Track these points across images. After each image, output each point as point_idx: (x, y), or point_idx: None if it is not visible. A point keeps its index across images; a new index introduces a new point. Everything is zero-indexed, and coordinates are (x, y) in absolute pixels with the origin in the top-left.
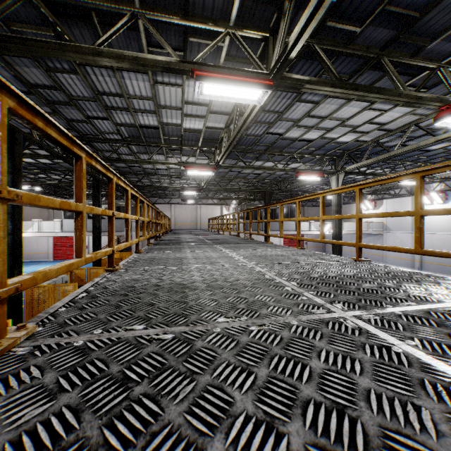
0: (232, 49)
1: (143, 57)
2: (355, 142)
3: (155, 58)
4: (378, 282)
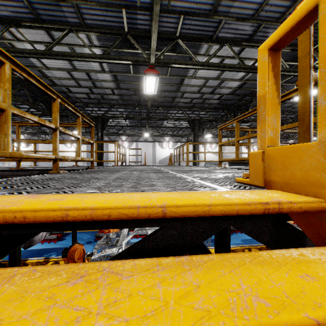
0: None
1: None
2: None
3: None
4: None
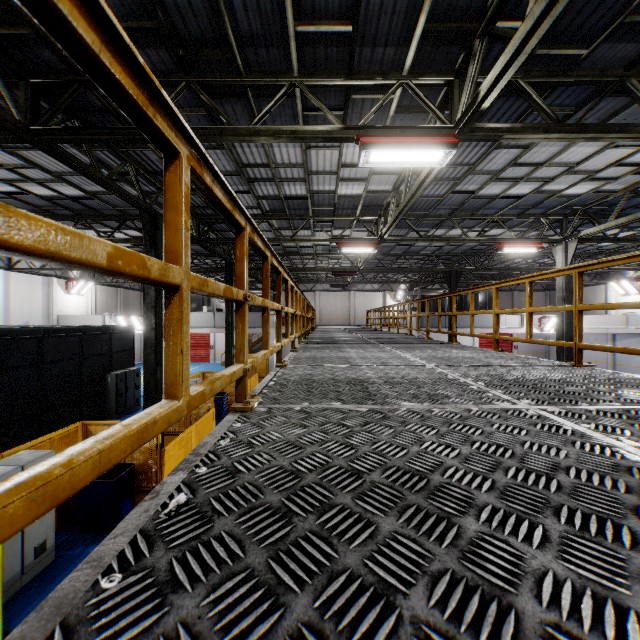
0: (404, 99)
1: (302, 129)
2: (595, 193)
3: (315, 128)
4: (588, 386)
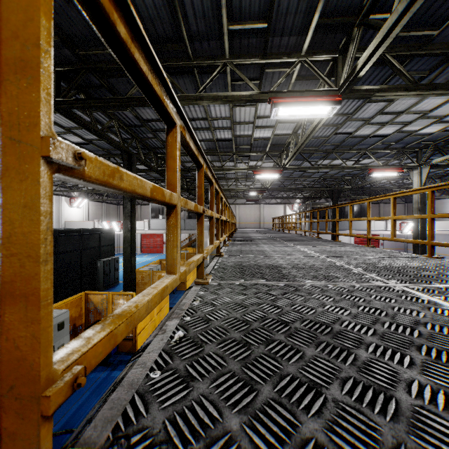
0: (302, 71)
1: (231, 95)
2: (442, 132)
3: (240, 94)
4: (438, 272)
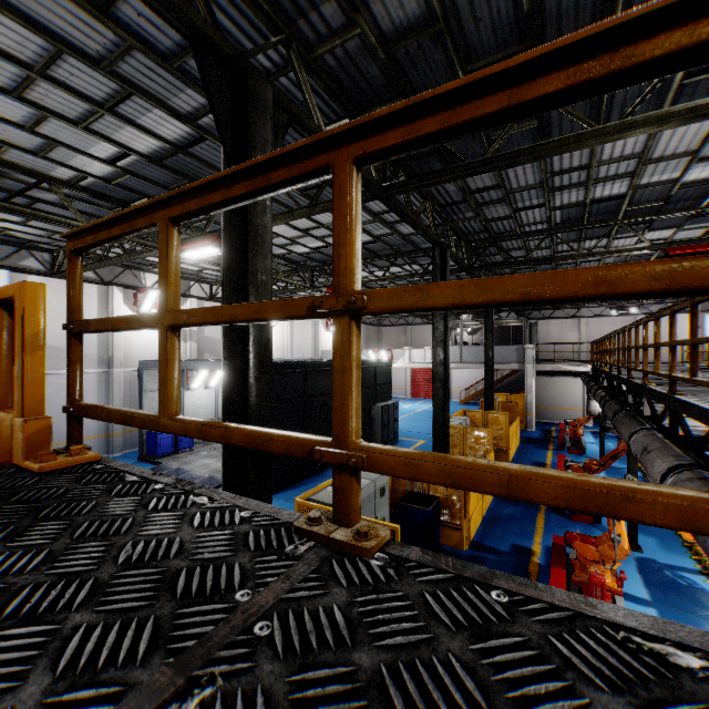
0: None
1: (704, 103)
2: None
3: None
4: None
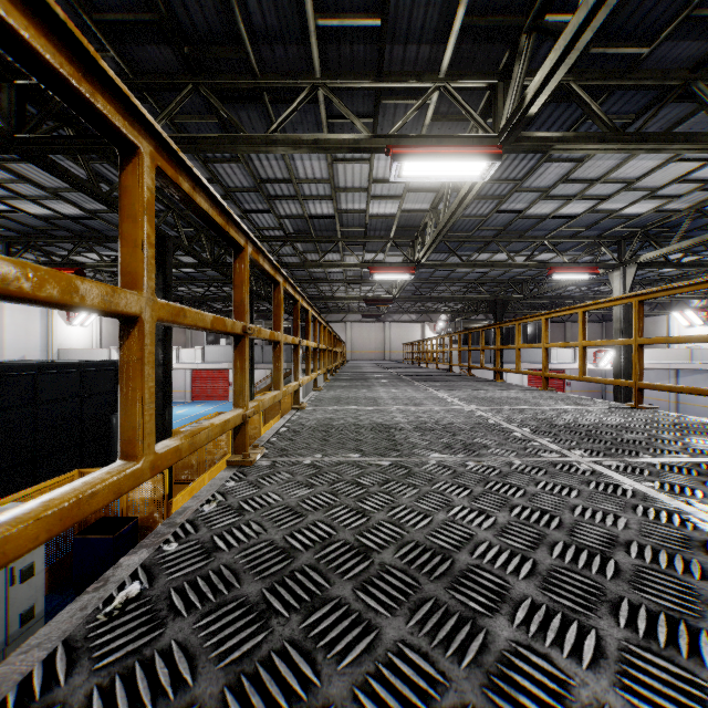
0: (442, 105)
1: (325, 138)
2: (656, 213)
3: (340, 137)
4: (650, 433)
